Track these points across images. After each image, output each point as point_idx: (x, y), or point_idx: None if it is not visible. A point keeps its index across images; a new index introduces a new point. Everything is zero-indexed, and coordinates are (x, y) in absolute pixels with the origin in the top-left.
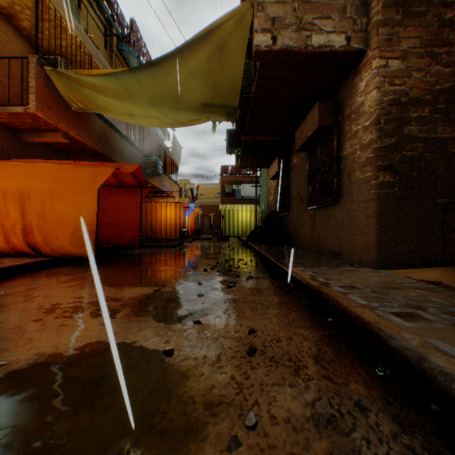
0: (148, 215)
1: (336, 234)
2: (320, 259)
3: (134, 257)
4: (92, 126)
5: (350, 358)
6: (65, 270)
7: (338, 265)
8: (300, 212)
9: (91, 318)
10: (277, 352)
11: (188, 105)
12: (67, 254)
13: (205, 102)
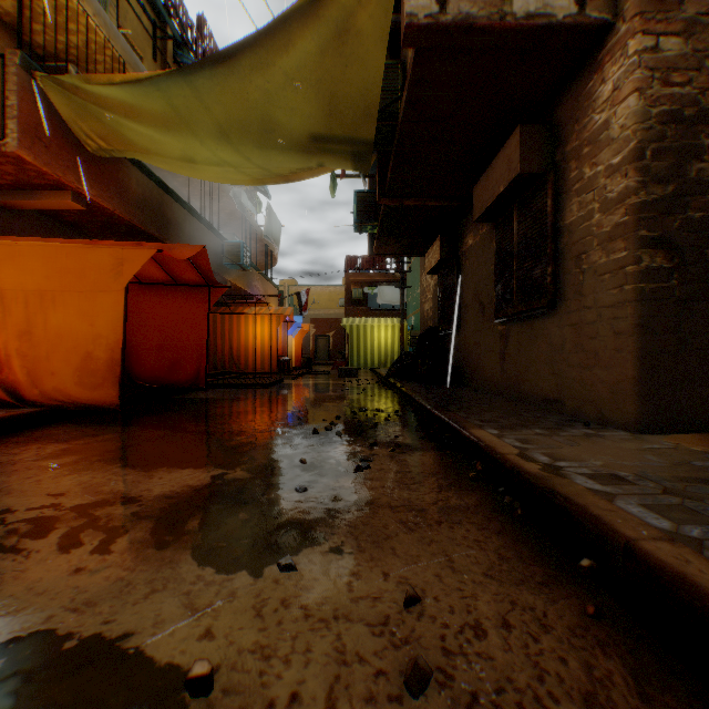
0: (225, 335)
1: (550, 367)
2: (521, 411)
3: (194, 405)
4: (127, 184)
5: (683, 704)
6: (64, 431)
7: (560, 424)
8: (479, 328)
9: (56, 553)
10: (482, 675)
11: (285, 139)
12: (72, 402)
13: (315, 134)
